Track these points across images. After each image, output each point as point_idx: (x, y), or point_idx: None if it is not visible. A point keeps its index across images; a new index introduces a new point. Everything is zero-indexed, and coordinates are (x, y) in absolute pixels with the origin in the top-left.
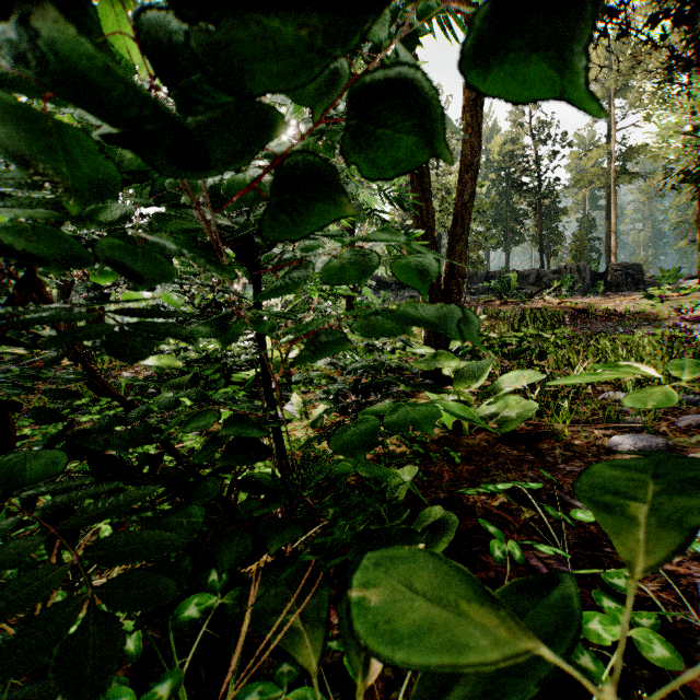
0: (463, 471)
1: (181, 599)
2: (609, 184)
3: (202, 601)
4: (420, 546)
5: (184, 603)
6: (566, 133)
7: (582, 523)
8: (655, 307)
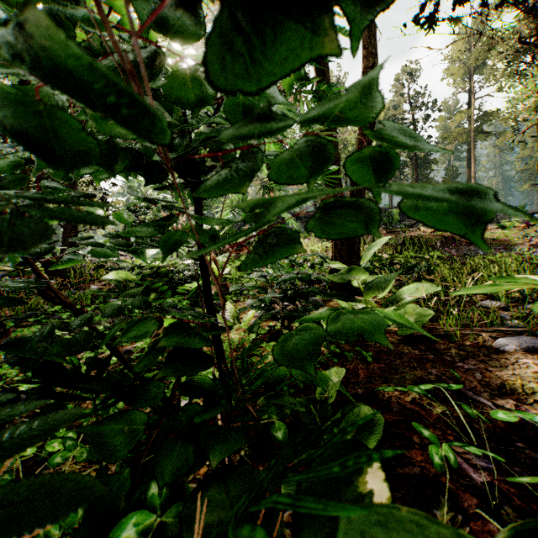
0: (375, 369)
1: (118, 517)
2: (469, 140)
3: (141, 519)
4: (375, 466)
5: (121, 522)
6: (436, 101)
7: (489, 417)
8: (507, 235)
